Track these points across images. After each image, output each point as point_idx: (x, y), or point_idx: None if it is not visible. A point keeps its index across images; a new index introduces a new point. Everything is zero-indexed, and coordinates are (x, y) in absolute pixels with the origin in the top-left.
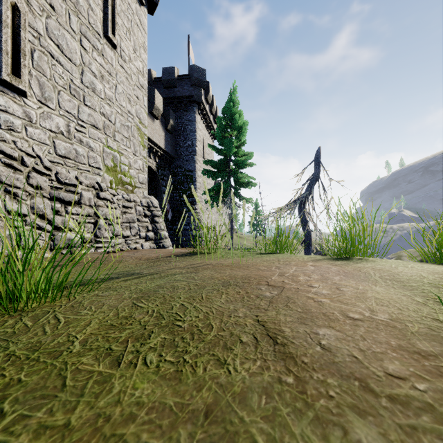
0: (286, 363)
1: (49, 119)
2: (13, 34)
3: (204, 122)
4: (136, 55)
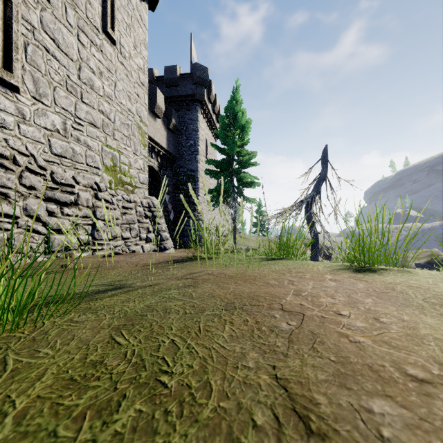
0: None
1: (44, 116)
2: (4, 27)
3: (207, 122)
4: (136, 52)
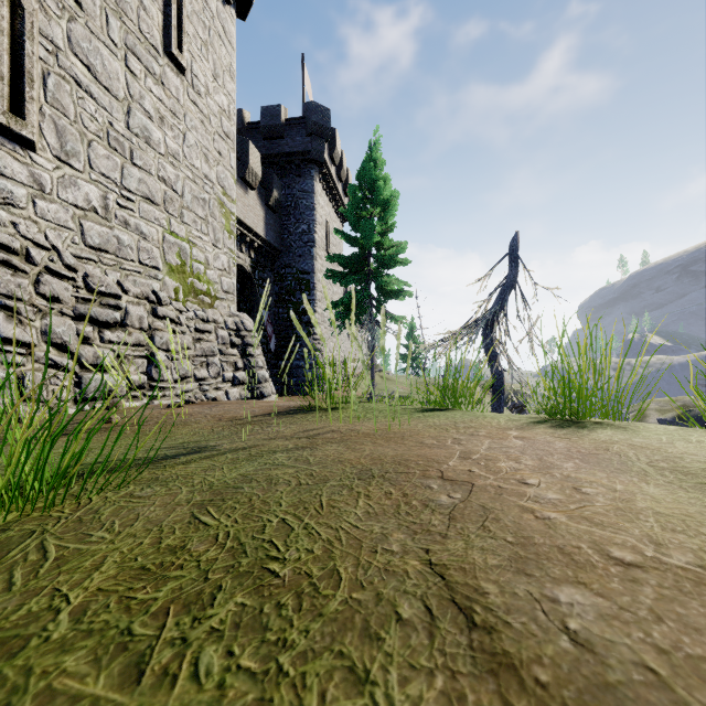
0: (500, 682)
1: (73, 187)
2: (12, 47)
3: (328, 194)
4: (217, 85)
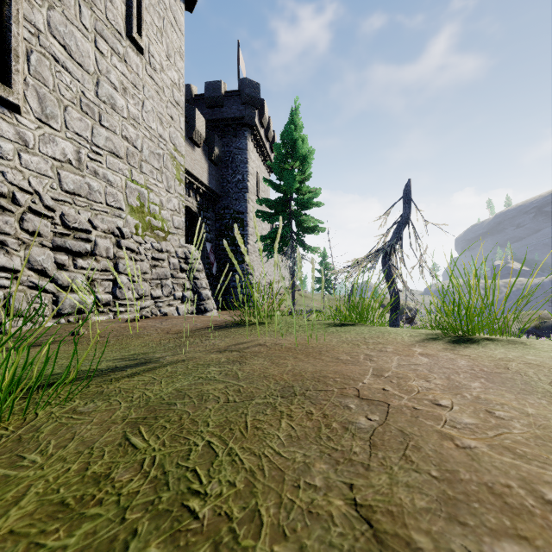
0: None
1: (52, 143)
2: (1, 29)
3: (258, 151)
4: (169, 63)
